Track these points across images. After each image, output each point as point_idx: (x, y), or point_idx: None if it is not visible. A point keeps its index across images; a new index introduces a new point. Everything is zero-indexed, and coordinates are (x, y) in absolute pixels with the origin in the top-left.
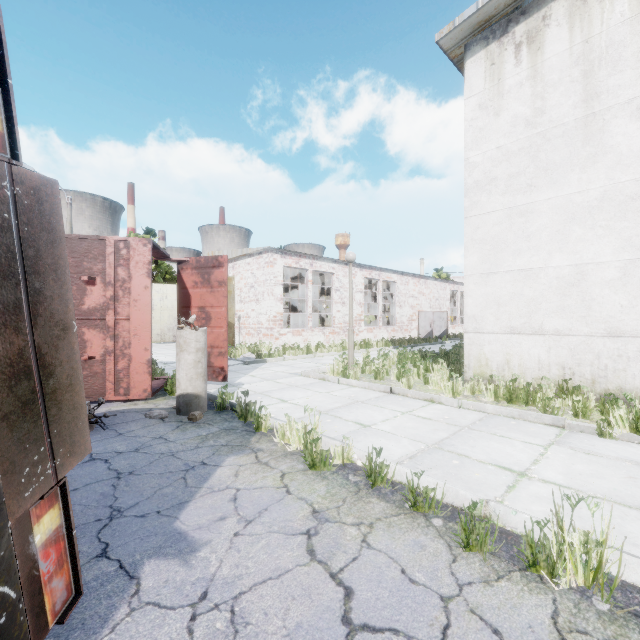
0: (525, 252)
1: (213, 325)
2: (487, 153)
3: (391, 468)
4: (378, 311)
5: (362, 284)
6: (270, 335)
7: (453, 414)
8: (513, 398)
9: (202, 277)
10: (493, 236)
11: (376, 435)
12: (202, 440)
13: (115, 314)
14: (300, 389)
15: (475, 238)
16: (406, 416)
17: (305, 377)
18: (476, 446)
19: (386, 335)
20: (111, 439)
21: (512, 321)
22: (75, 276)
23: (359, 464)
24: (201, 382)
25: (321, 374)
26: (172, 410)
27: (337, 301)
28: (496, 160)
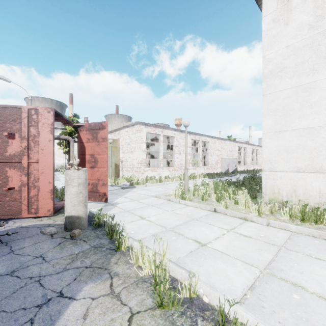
0: (308, 116)
1: (99, 166)
2: (279, 51)
3: (242, 317)
4: (199, 158)
5: (190, 143)
6: (139, 171)
7: (266, 232)
8: (305, 218)
9: (92, 135)
10: (283, 106)
11: (213, 256)
12: (71, 260)
13: (28, 158)
14: (154, 208)
15: (270, 108)
16: (231, 234)
17: (158, 198)
18: (303, 272)
19: (203, 171)
20: (0, 258)
21: (298, 163)
22: (0, 133)
23: (205, 300)
24: (82, 207)
25: (168, 197)
26: (63, 226)
27: (176, 152)
28: (286, 55)
